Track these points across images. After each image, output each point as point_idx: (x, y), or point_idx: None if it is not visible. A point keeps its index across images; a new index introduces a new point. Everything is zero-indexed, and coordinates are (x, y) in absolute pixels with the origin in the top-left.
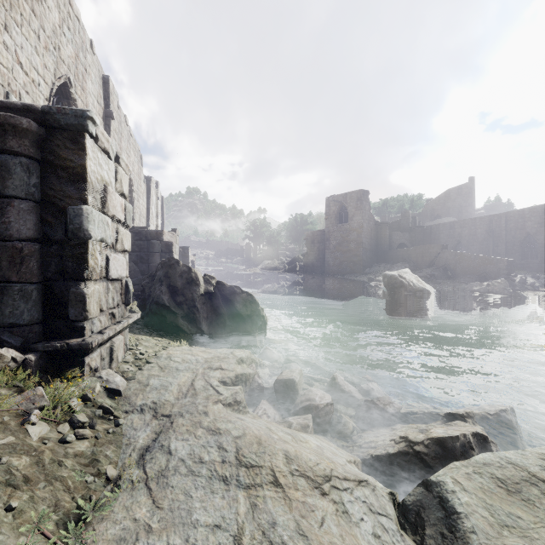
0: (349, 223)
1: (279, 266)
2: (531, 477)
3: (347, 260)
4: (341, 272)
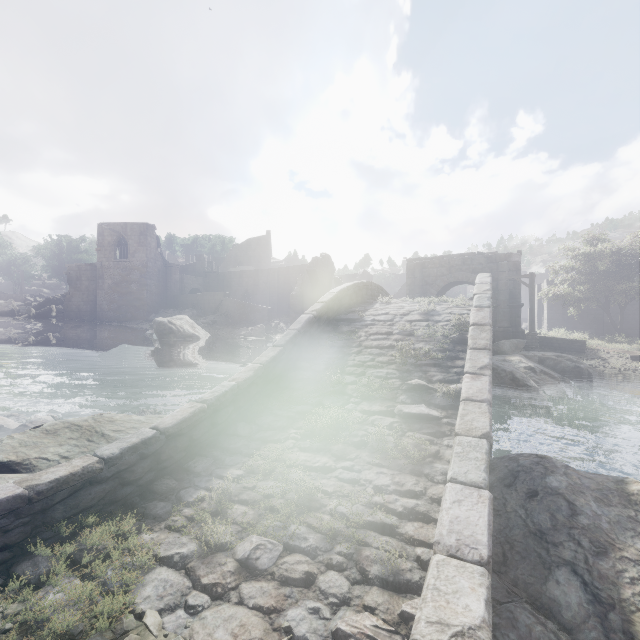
0: (130, 260)
1: (21, 309)
2: (71, 425)
3: (128, 304)
4: (120, 319)
